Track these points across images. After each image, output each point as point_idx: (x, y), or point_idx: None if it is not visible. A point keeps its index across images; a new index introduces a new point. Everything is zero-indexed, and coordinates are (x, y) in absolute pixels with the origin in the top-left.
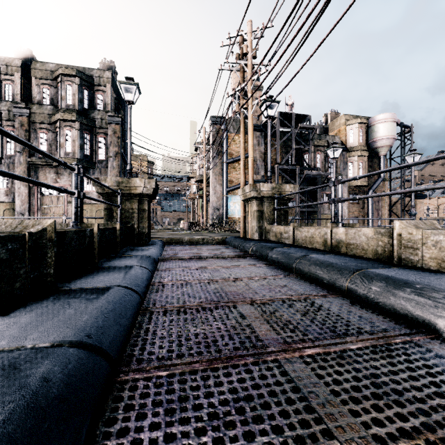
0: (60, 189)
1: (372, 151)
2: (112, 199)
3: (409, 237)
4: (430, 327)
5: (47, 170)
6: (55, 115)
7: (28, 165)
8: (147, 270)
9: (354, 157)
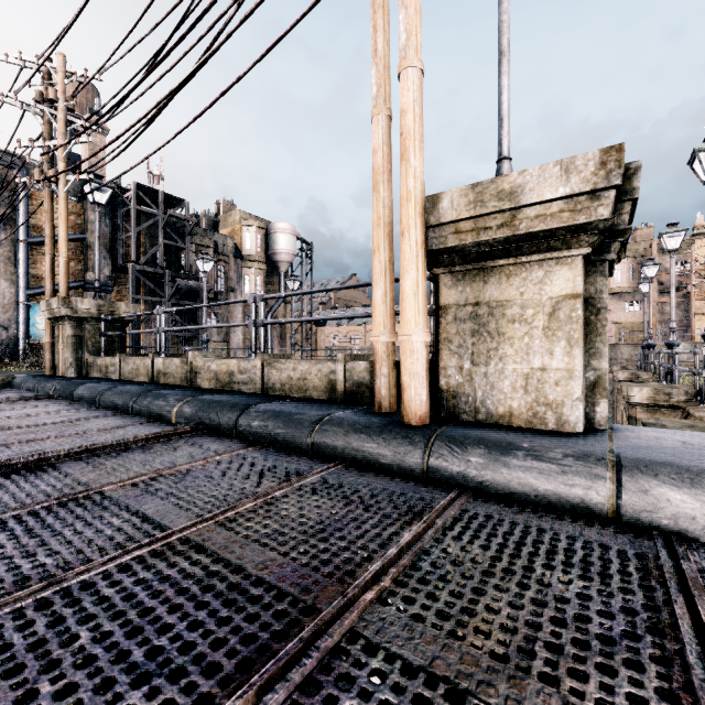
0: None
1: (273, 265)
2: None
3: (197, 364)
4: (163, 418)
5: None
6: None
7: None
8: None
9: (251, 269)
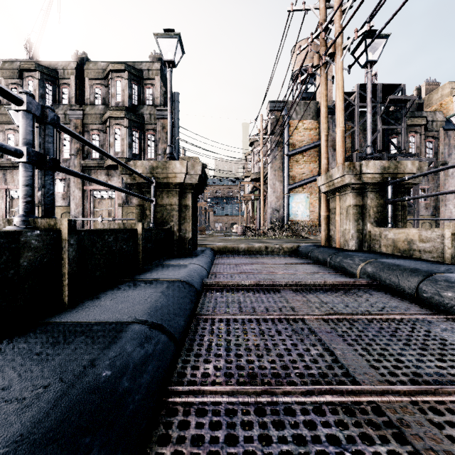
0: None
1: None
2: (144, 191)
3: None
4: None
5: (99, 172)
6: (105, 114)
7: (81, 168)
8: (165, 335)
9: None
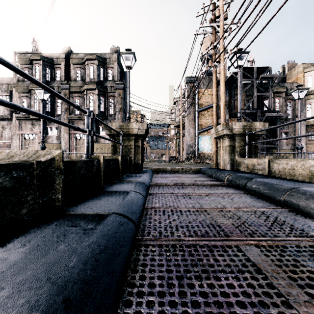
0: (74, 127)
1: None
2: (116, 138)
3: None
4: None
5: (79, 123)
6: (83, 87)
7: (68, 120)
8: (141, 195)
9: (312, 99)
